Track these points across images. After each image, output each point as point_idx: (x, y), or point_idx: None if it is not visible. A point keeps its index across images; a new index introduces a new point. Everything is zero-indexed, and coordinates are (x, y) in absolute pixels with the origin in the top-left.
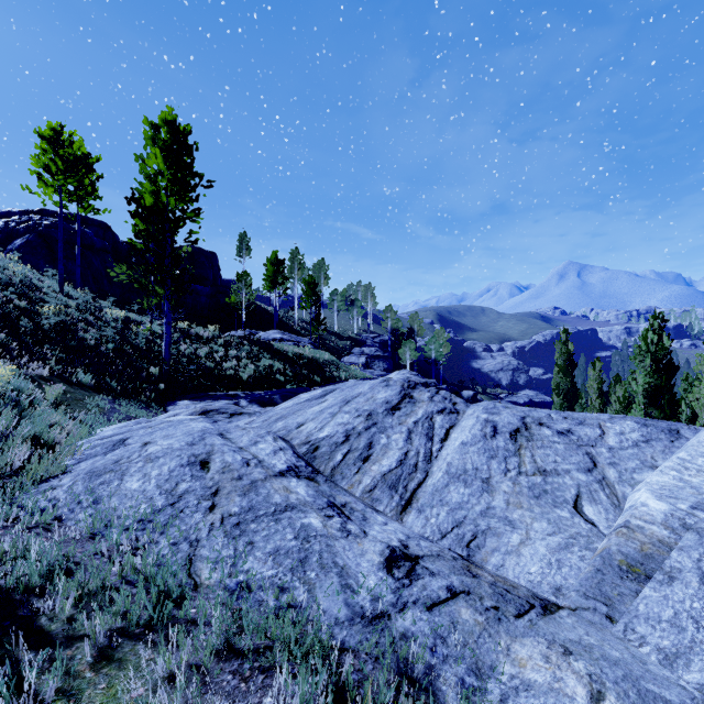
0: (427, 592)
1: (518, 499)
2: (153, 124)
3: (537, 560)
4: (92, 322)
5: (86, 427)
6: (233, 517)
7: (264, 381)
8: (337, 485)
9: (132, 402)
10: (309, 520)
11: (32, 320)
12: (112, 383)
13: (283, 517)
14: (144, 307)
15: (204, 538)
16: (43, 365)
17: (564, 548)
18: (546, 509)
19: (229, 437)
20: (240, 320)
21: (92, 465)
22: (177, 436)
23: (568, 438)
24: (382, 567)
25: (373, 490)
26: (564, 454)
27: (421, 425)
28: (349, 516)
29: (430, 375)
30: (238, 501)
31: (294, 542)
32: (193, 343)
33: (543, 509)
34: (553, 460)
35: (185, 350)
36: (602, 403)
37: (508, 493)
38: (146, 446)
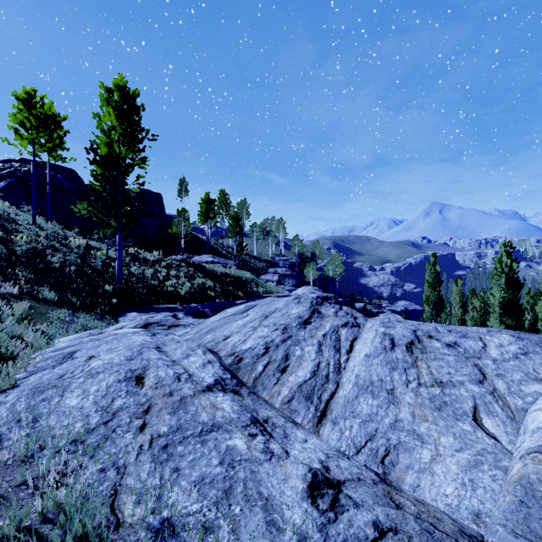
0: (354, 530)
1: (422, 412)
2: (107, 89)
3: (450, 480)
4: (59, 249)
5: (44, 339)
6: (162, 438)
7: (198, 296)
8: (259, 397)
9: (89, 314)
10: (234, 442)
11: (7, 247)
12: (73, 299)
13: (209, 438)
14: (100, 236)
15: (131, 463)
16: (14, 284)
17: (474, 466)
18: (449, 422)
19: (164, 350)
20: (180, 247)
21: (39, 380)
22: (119, 350)
23: (456, 350)
24: (305, 495)
25: (291, 400)
26: (456, 366)
27: (329, 337)
28: (271, 433)
29: (328, 289)
30: (167, 419)
31: (219, 469)
32: (141, 265)
33: (447, 422)
34: (447, 371)
35: (134, 271)
36: (463, 311)
37: (412, 405)
38: (90, 360)
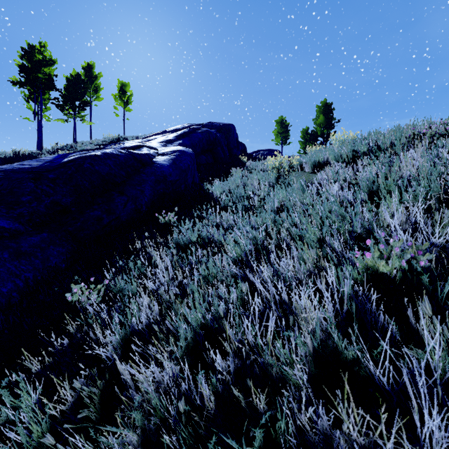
0: None
1: None
2: (319, 107)
3: None
4: None
5: None
6: None
7: None
8: None
9: None
10: None
11: None
12: None
13: None
14: None
15: None
16: None
17: None
18: None
19: None
20: None
21: None
22: None
23: None
24: None
25: None
26: None
27: None
28: None
29: None
30: None
31: None
32: None
33: None
34: None
35: None
36: None
37: None
38: None
